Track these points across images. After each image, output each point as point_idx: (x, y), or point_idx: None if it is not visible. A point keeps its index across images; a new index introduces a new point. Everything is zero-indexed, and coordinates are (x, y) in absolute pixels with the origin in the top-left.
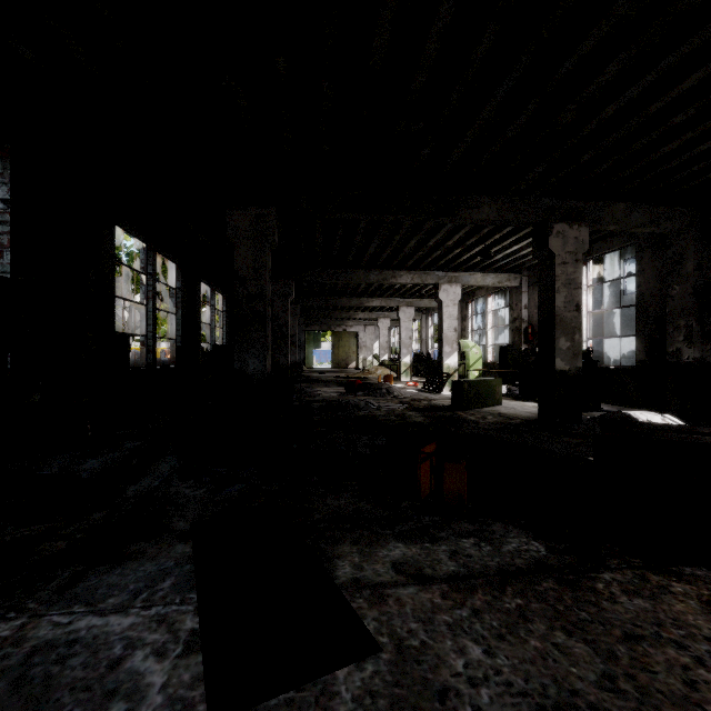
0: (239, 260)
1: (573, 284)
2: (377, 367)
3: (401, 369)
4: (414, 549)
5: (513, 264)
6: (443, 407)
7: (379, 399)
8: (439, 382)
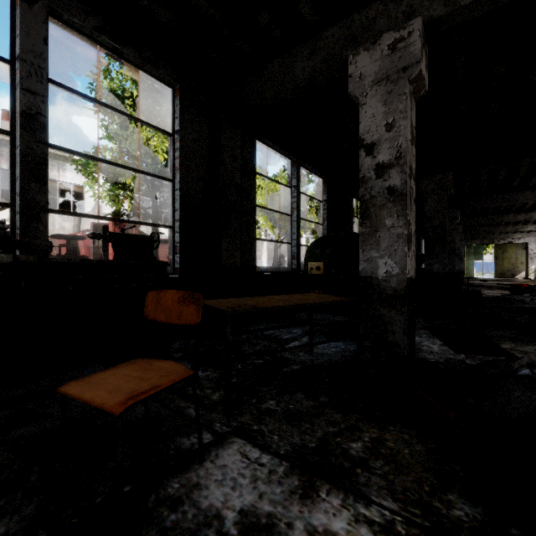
0: (427, 207)
1: None
2: None
3: None
4: None
5: None
6: None
7: None
8: None
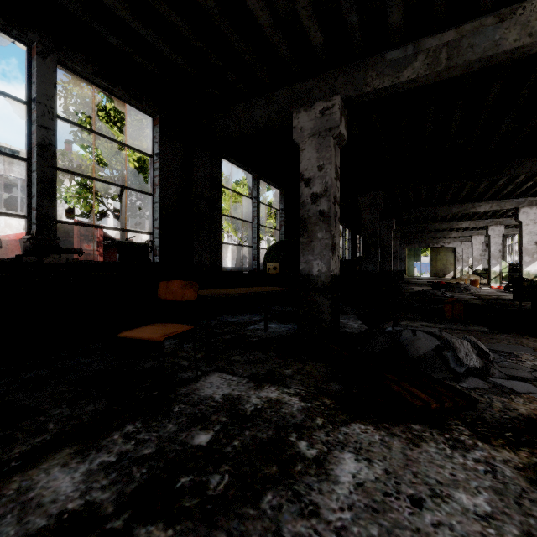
0: (364, 218)
1: None
2: (469, 275)
3: (490, 276)
4: (431, 324)
5: None
6: (507, 299)
7: (456, 293)
8: None
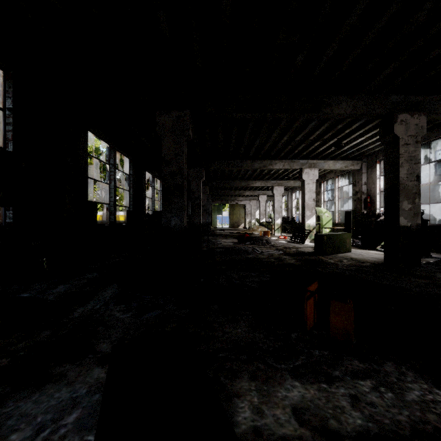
0: (165, 148)
1: (414, 160)
2: (258, 226)
3: (274, 227)
4: (312, 390)
5: (356, 153)
6: (308, 253)
7: (261, 247)
8: (302, 236)
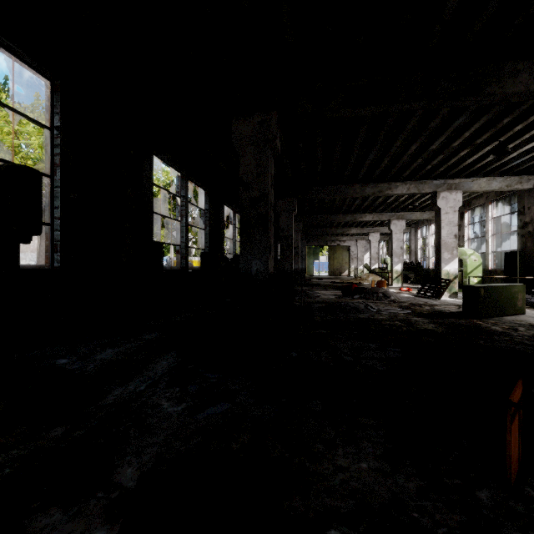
0: (243, 166)
1: None
2: (368, 274)
3: (392, 276)
4: None
5: (528, 164)
6: (451, 313)
7: (376, 302)
8: (437, 288)
